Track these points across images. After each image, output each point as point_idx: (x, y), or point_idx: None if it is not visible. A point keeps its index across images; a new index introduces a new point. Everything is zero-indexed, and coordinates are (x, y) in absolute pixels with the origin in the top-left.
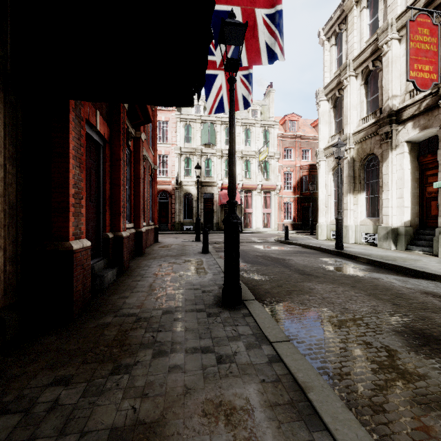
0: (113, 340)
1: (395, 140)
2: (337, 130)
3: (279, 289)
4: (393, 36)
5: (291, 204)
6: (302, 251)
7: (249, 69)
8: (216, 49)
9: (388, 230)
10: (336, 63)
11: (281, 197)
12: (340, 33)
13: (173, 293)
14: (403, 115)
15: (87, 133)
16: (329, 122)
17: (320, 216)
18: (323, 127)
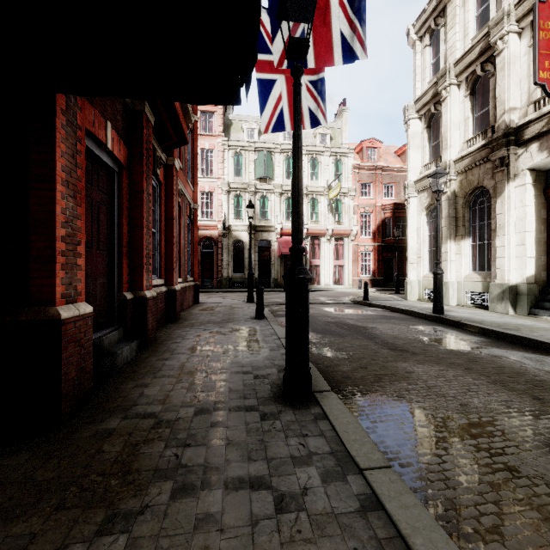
0: (113, 462)
1: (513, 167)
2: (433, 157)
3: (363, 372)
4: (510, 29)
5: (370, 254)
6: (389, 315)
7: (318, 71)
8: (273, 38)
9: (505, 288)
10: (431, 70)
11: (357, 245)
12: (436, 30)
13: (212, 379)
14: (525, 134)
15: (93, 153)
16: (421, 146)
17: (409, 270)
18: (414, 154)
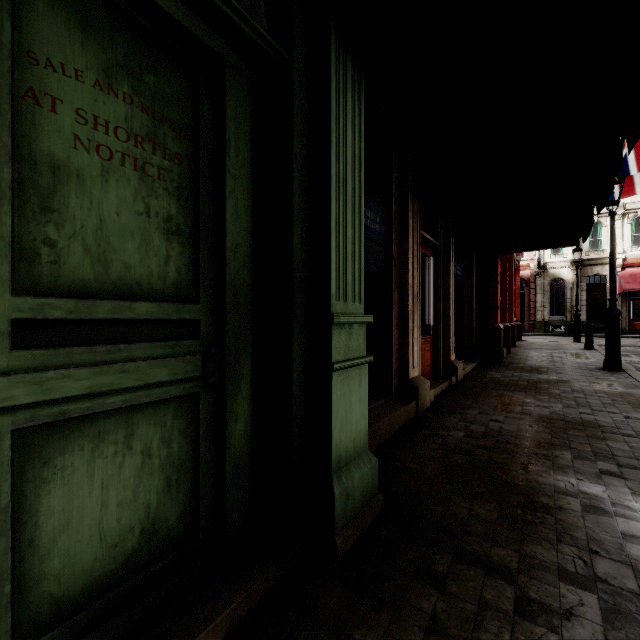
0: (531, 369)
1: None
2: None
3: None
4: None
5: None
6: None
7: None
8: None
9: None
10: None
11: None
12: None
13: (559, 363)
14: None
15: None
16: None
17: None
18: None
